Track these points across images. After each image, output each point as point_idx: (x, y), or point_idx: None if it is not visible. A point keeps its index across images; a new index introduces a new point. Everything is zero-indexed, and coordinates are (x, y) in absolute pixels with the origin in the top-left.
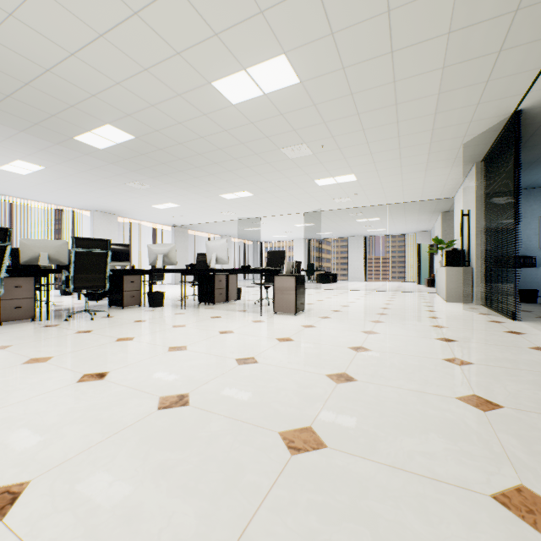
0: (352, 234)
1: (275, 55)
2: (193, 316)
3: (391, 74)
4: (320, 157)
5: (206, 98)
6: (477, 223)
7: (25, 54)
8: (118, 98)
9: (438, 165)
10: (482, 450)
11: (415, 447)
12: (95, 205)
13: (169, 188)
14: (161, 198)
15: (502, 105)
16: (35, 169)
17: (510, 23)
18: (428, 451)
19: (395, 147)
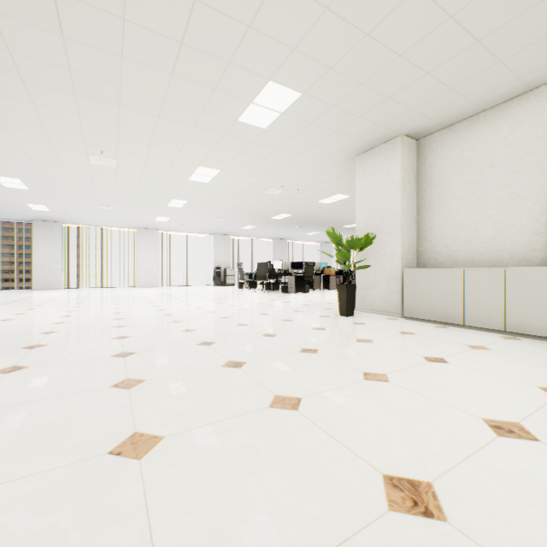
0: None
1: None
2: None
3: None
4: None
5: None
6: None
7: None
8: None
9: None
10: None
11: None
12: None
13: None
14: None
15: None
16: None
17: None
18: None
19: None
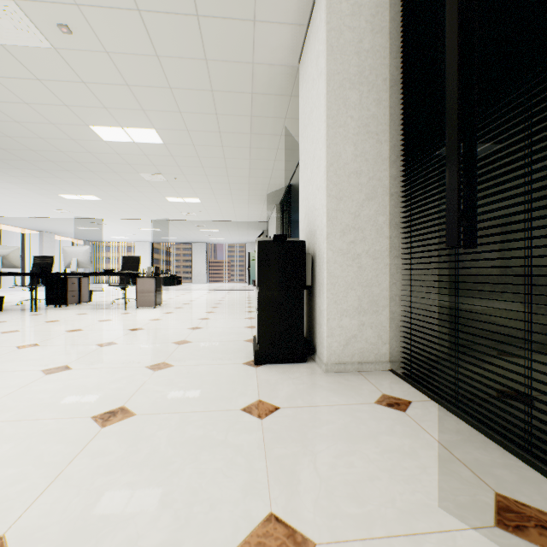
0: (196, 240)
1: (149, 128)
2: (57, 315)
3: (223, 155)
4: (173, 184)
5: (80, 131)
6: None
7: None
8: None
9: (255, 202)
10: (246, 335)
11: (225, 338)
12: None
13: None
14: None
15: (282, 180)
16: None
17: (276, 152)
18: (229, 338)
19: (227, 188)
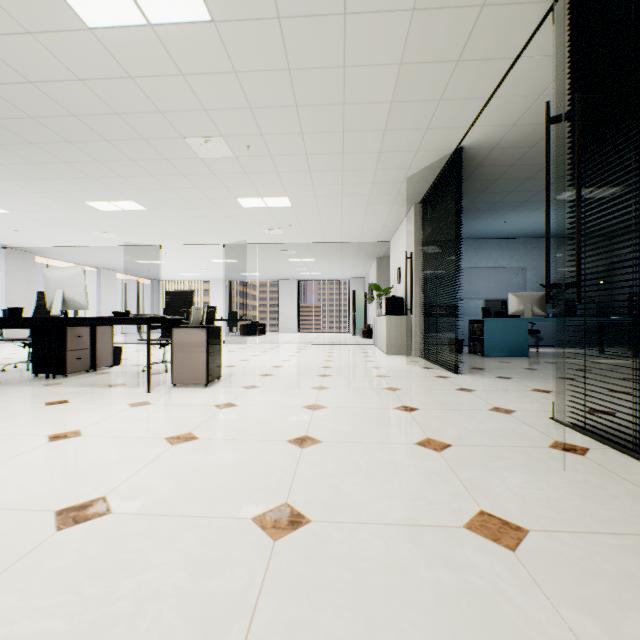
0: (283, 277)
1: None
2: (7, 405)
3: (342, 53)
4: (245, 164)
5: None
6: (416, 269)
7: None
8: None
9: (380, 200)
10: None
11: None
12: None
13: None
14: None
15: (448, 136)
16: None
17: (474, 22)
18: None
19: (338, 168)
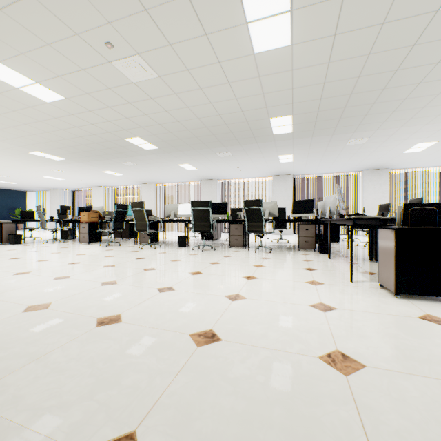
0: None
1: None
2: (301, 264)
3: None
4: None
5: (271, 62)
6: None
7: (208, 115)
8: (248, 104)
9: None
10: None
11: None
12: (356, 166)
13: (387, 132)
14: (397, 143)
15: None
16: (291, 157)
17: None
18: None
19: None
